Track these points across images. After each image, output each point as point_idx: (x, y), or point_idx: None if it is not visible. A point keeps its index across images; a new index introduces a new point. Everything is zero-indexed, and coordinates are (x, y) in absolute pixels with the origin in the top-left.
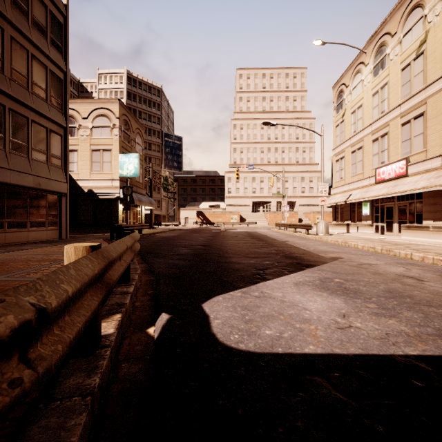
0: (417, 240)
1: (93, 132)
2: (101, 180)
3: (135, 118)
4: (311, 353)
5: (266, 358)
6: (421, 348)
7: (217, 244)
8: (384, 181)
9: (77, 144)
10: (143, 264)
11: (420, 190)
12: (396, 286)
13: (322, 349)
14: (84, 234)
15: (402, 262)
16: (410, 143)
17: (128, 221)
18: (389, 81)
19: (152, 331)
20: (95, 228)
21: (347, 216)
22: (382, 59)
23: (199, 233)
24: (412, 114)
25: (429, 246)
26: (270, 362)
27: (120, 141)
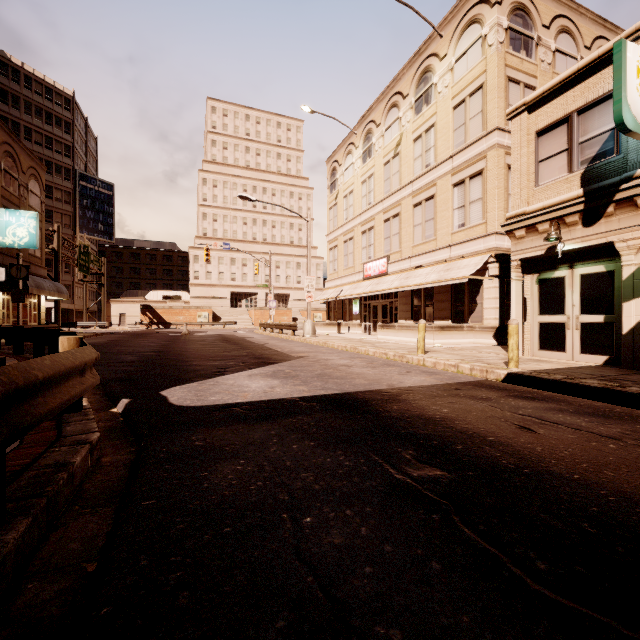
0: (388, 339)
1: None
2: None
3: (26, 150)
4: (237, 402)
5: (208, 406)
6: (304, 394)
7: (176, 350)
8: (370, 278)
9: None
10: None
11: (393, 290)
12: (327, 371)
13: (246, 400)
14: None
15: (355, 356)
16: (390, 242)
17: (19, 320)
18: (375, 172)
19: (116, 410)
20: None
21: (340, 314)
22: (369, 146)
23: (148, 337)
24: (392, 212)
25: (391, 344)
26: (209, 407)
27: None
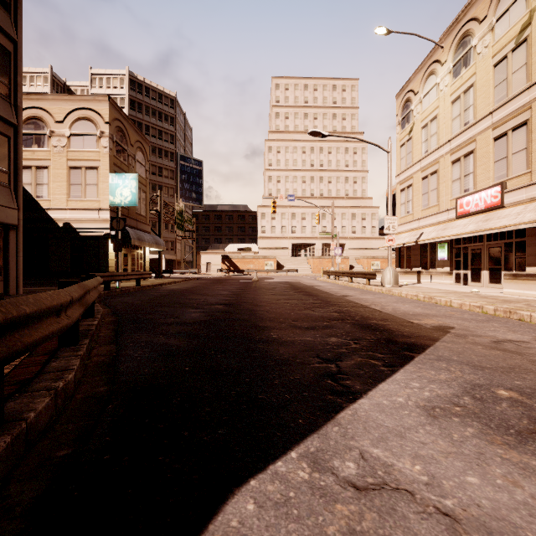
0: (529, 294)
1: (71, 142)
2: (82, 210)
3: (134, 126)
4: None
5: None
6: None
7: (247, 302)
8: (469, 215)
9: (48, 159)
10: (107, 347)
11: (529, 224)
12: None
13: None
14: (55, 286)
15: None
16: (507, 164)
17: (118, 267)
18: (476, 81)
19: None
20: (75, 277)
21: (416, 261)
22: (465, 53)
23: (223, 283)
24: (510, 123)
25: None
26: None
27: (111, 156)
